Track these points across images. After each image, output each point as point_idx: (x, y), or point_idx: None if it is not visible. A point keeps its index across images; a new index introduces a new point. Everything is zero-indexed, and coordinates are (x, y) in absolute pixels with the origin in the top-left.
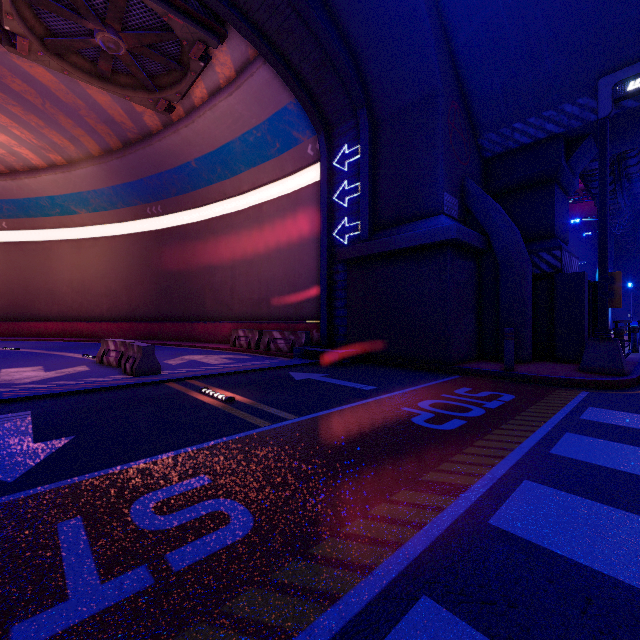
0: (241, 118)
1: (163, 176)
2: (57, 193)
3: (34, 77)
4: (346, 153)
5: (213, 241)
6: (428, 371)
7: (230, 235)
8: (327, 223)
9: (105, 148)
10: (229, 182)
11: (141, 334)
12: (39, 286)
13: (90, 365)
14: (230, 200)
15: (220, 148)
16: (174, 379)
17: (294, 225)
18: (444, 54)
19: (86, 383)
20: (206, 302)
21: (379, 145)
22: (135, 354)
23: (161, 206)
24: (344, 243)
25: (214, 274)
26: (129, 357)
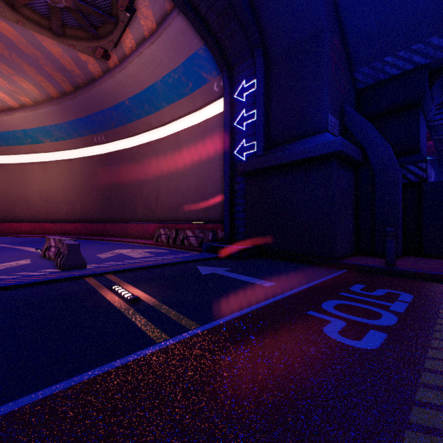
0: (162, 63)
1: (105, 113)
2: (28, 127)
3: None
4: (244, 87)
5: (142, 162)
6: (316, 265)
7: (155, 157)
8: (229, 144)
9: (61, 91)
10: (154, 116)
11: (90, 232)
12: (17, 196)
13: (34, 258)
14: (155, 130)
15: (146, 89)
16: (93, 274)
17: (203, 147)
18: None
19: (11, 279)
20: (137, 208)
21: (272, 78)
22: (64, 251)
23: (104, 136)
24: (243, 159)
25: (143, 186)
26: (60, 253)
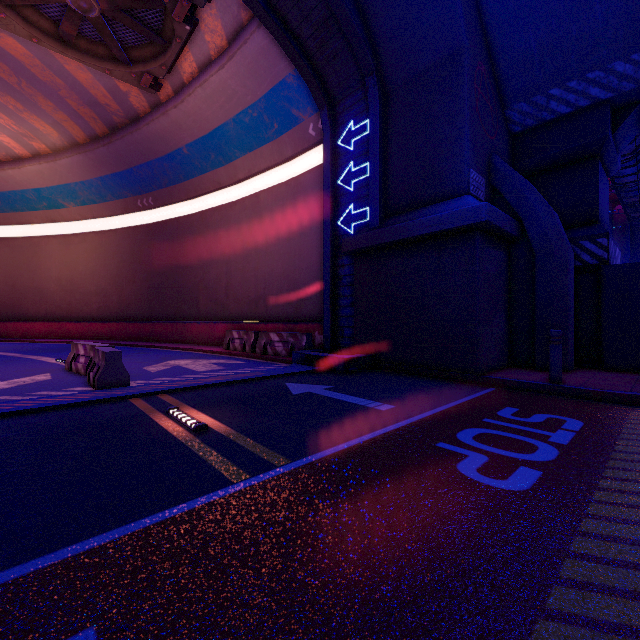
0: (235, 95)
1: (153, 165)
2: (43, 185)
3: (5, 50)
4: (352, 130)
5: (207, 235)
6: (452, 382)
7: (225, 228)
8: (331, 210)
9: (91, 134)
10: (224, 170)
11: (131, 335)
12: (26, 284)
13: (55, 372)
14: (225, 190)
15: (213, 131)
16: (141, 394)
17: (294, 215)
18: (470, 4)
19: (27, 400)
20: (200, 301)
21: (391, 118)
22: (99, 361)
23: (152, 198)
24: (350, 233)
25: (208, 270)
26: (94, 365)
